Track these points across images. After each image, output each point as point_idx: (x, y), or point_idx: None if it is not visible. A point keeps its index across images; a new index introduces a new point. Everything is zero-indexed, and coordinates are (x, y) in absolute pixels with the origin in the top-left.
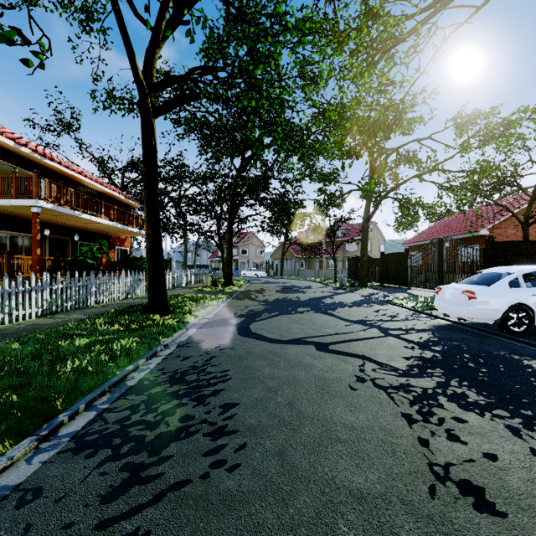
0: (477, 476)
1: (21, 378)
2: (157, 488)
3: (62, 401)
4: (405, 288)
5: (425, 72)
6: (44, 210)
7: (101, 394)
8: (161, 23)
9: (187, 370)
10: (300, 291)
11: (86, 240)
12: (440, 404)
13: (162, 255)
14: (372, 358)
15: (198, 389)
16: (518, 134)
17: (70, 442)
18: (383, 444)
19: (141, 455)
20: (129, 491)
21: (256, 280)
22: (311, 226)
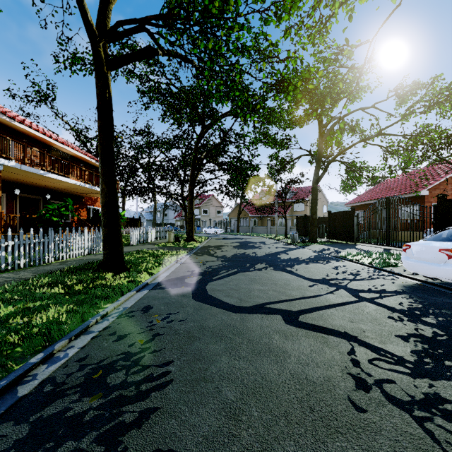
0: None
1: None
2: None
3: None
4: (352, 244)
5: None
6: (8, 168)
7: None
8: None
9: (115, 361)
10: (255, 246)
11: (58, 200)
12: None
13: (117, 211)
14: (359, 338)
15: (118, 406)
16: None
17: None
18: None
19: None
20: None
21: (215, 237)
22: (263, 189)
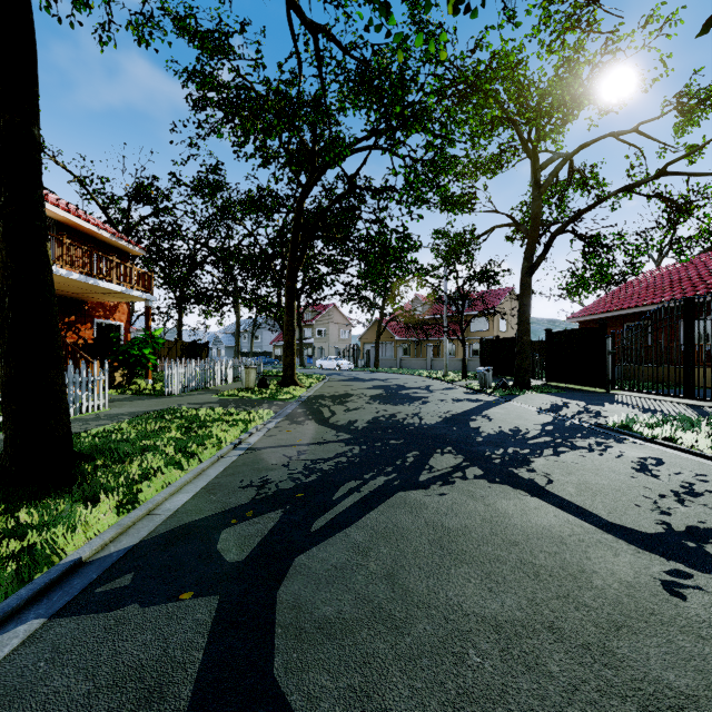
0: None
1: None
2: None
3: None
4: (602, 392)
5: None
6: None
7: None
8: None
9: None
10: (413, 397)
11: None
12: None
13: (45, 316)
14: None
15: None
16: None
17: None
18: None
19: None
20: None
21: (338, 376)
22: (418, 295)
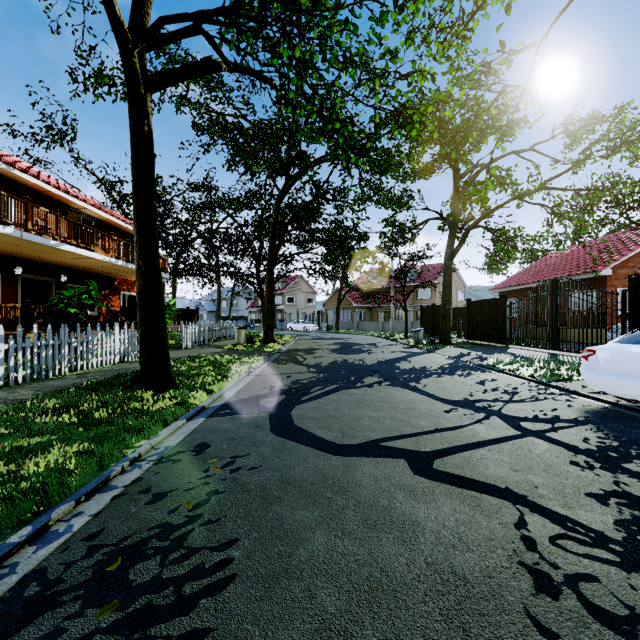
0: None
1: None
2: None
3: None
4: (502, 346)
5: None
6: (3, 237)
7: None
8: None
9: (144, 541)
10: (363, 350)
11: (79, 283)
12: None
13: (160, 299)
14: (531, 500)
15: (144, 627)
16: None
17: None
18: None
19: None
20: None
21: (305, 336)
22: (373, 268)
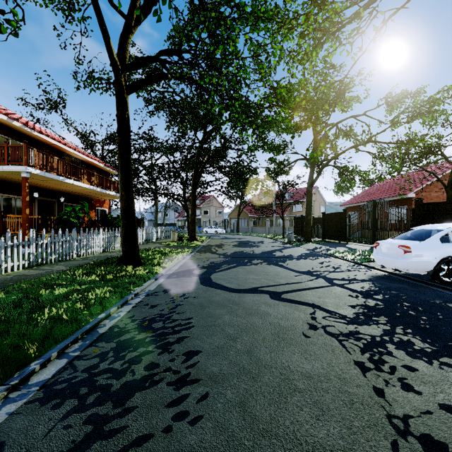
0: (438, 430)
1: (0, 326)
2: (119, 444)
3: (36, 349)
4: (344, 243)
5: (368, 50)
6: (33, 175)
7: (74, 342)
8: (133, 11)
9: (154, 318)
10: (254, 245)
11: (70, 202)
12: (390, 351)
13: (134, 214)
14: (321, 307)
15: (164, 336)
16: (442, 110)
17: (39, 391)
18: (341, 394)
19: (106, 406)
20: (91, 447)
21: (216, 236)
22: (262, 190)
